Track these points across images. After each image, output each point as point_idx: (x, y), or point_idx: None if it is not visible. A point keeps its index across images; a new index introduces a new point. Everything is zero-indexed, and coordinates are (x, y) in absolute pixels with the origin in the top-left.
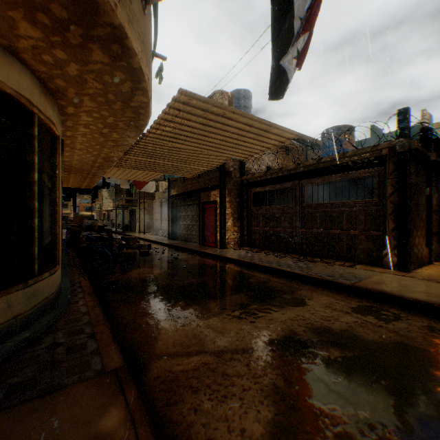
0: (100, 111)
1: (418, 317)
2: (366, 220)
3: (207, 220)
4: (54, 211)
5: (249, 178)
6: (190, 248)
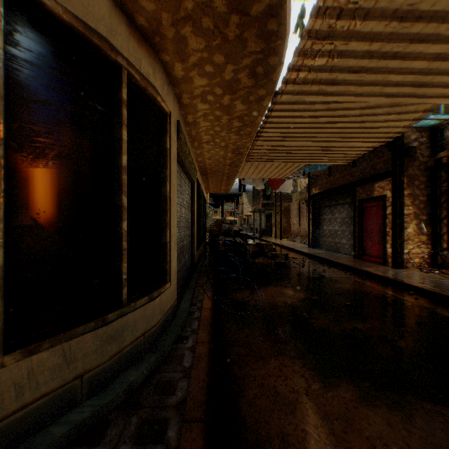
0: (211, 56)
1: None
2: None
3: (367, 224)
4: (163, 212)
5: None
6: (340, 262)
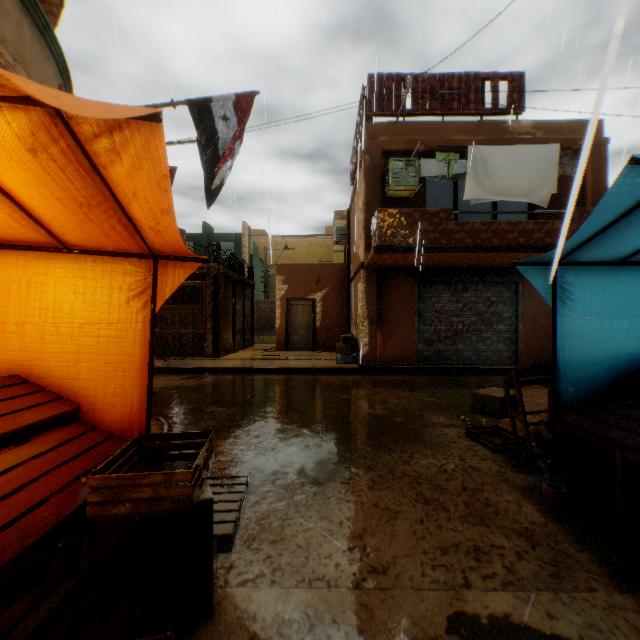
0: None
1: (217, 375)
2: (194, 321)
3: None
4: None
5: None
6: None
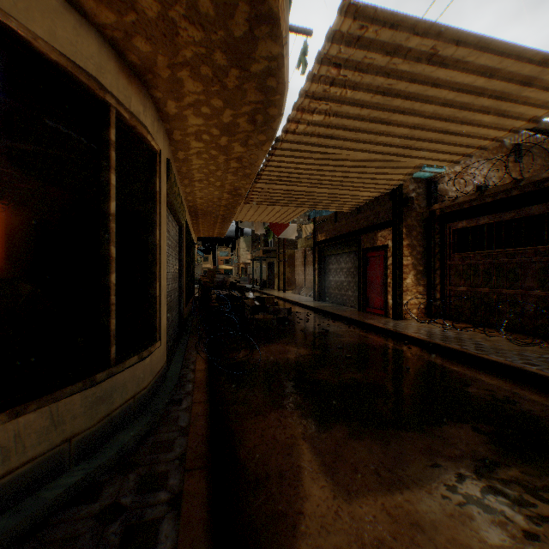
0: (208, 99)
1: None
2: None
3: (372, 275)
4: (152, 262)
5: (446, 206)
6: (345, 316)
